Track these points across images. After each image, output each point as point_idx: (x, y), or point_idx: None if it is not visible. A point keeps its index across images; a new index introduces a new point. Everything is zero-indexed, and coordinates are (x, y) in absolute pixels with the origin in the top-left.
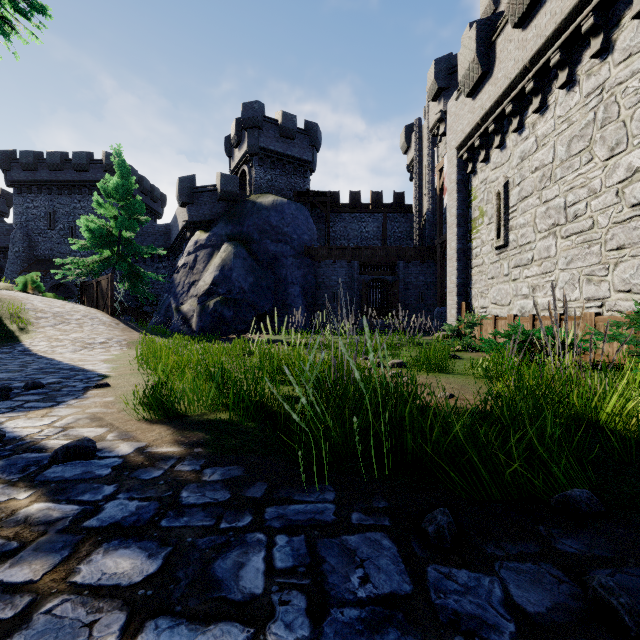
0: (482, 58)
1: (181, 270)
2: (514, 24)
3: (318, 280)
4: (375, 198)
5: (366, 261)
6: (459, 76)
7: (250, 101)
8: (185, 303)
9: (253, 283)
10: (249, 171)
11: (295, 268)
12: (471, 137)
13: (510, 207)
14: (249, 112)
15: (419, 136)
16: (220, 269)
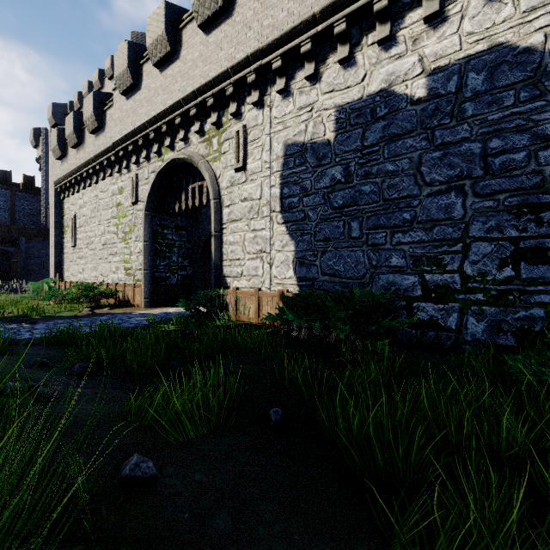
0: (61, 147)
1: None
2: (71, 147)
3: None
4: (3, 175)
5: None
6: (51, 147)
7: None
8: None
9: None
10: None
11: None
12: (61, 182)
13: (77, 228)
14: None
15: (46, 142)
16: None
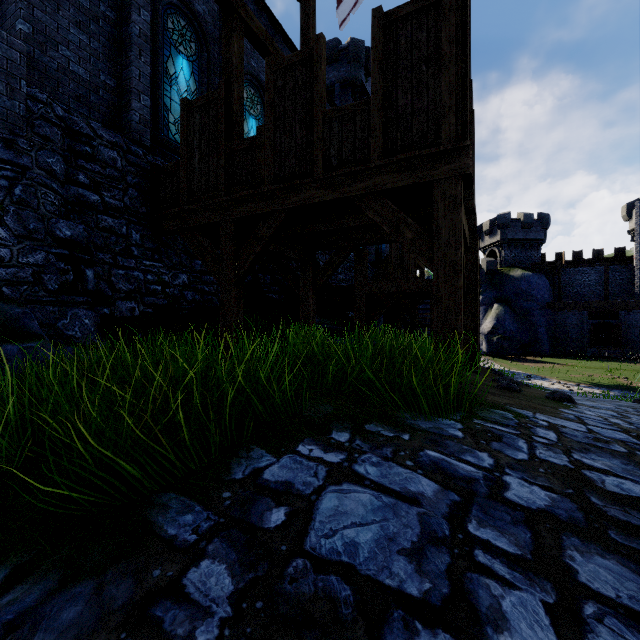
0: None
1: None
2: None
3: (556, 323)
4: (596, 254)
5: (593, 311)
6: None
7: (503, 213)
8: None
9: (517, 327)
10: (499, 252)
11: (540, 316)
12: None
13: None
14: (502, 220)
15: (639, 214)
16: (496, 320)
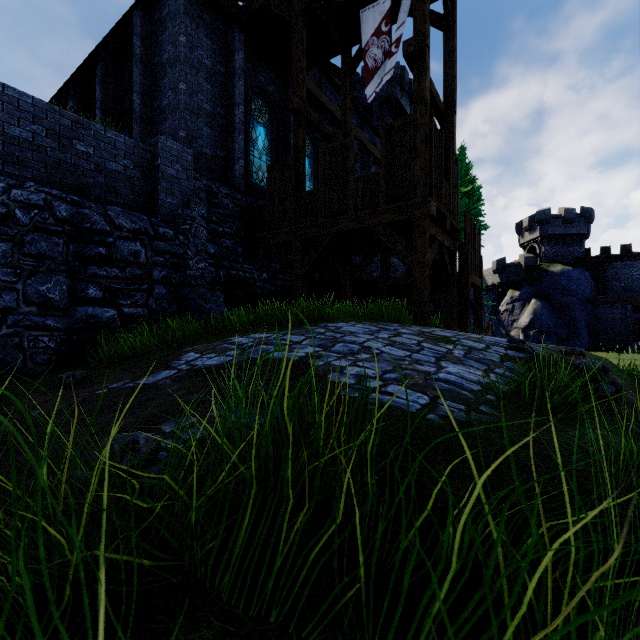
0: None
1: (504, 313)
2: None
3: (597, 317)
4: None
5: (638, 305)
6: None
7: (542, 210)
8: (511, 331)
9: (555, 322)
10: (539, 248)
11: (580, 311)
12: None
13: None
14: (541, 216)
15: None
16: (533, 314)
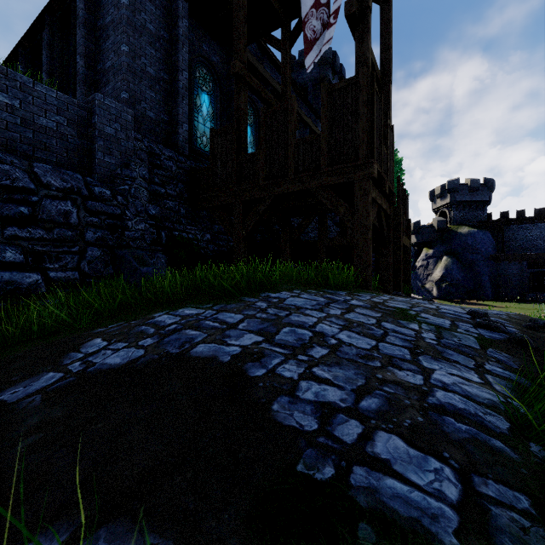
0: None
1: (420, 268)
2: None
3: (498, 272)
4: (538, 212)
5: (532, 261)
6: None
7: (452, 180)
8: (426, 284)
9: (463, 276)
10: (449, 212)
11: (484, 267)
12: None
13: None
14: (451, 185)
15: None
16: (445, 269)
